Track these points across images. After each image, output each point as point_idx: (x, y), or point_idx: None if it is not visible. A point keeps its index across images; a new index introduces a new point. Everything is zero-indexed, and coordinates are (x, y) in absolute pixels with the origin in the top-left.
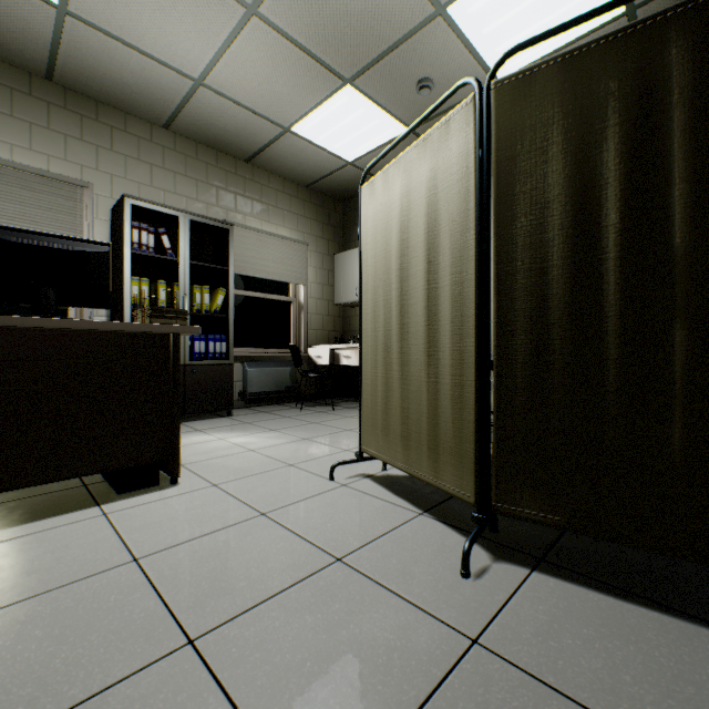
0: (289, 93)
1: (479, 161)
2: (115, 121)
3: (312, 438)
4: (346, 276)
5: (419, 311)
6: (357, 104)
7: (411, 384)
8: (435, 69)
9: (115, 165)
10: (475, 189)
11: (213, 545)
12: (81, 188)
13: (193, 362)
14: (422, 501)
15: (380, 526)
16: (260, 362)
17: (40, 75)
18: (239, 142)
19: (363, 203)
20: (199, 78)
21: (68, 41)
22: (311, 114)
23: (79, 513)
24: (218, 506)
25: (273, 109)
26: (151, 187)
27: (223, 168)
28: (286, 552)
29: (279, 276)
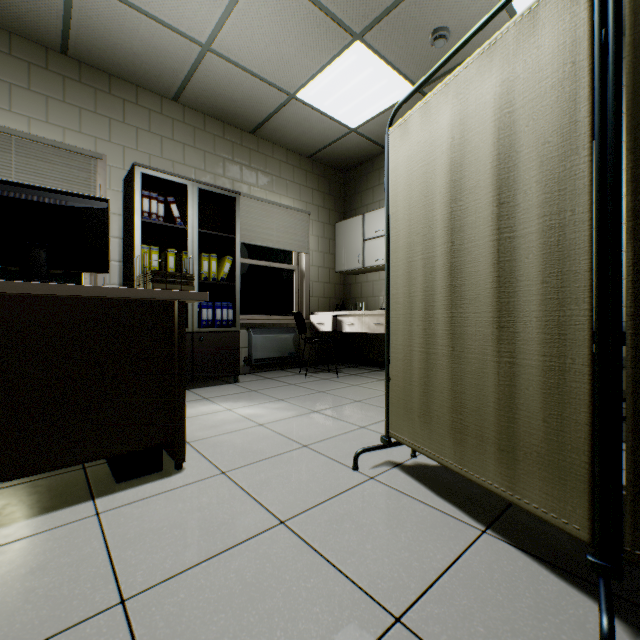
0: (296, 54)
1: (600, 46)
2: (127, 94)
3: (322, 410)
4: (347, 244)
5: (480, 270)
6: (365, 63)
7: (467, 363)
8: (453, 15)
9: (127, 137)
10: (591, 90)
11: (222, 578)
12: (95, 160)
13: (200, 330)
14: (477, 508)
15: (437, 553)
16: (265, 329)
17: (56, 50)
18: (245, 112)
19: (392, 147)
20: (207, 42)
21: (79, 9)
22: (317, 77)
23: (69, 511)
24: (228, 507)
25: (279, 73)
26: (161, 159)
27: (229, 140)
28: (320, 598)
29: (283, 244)
